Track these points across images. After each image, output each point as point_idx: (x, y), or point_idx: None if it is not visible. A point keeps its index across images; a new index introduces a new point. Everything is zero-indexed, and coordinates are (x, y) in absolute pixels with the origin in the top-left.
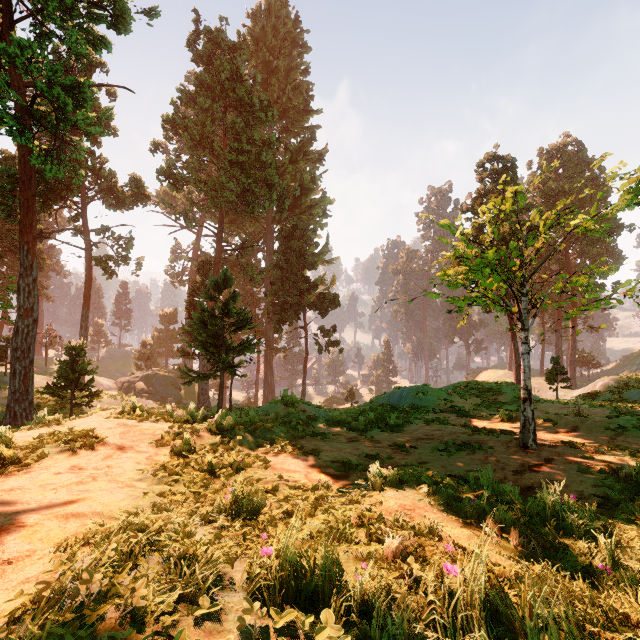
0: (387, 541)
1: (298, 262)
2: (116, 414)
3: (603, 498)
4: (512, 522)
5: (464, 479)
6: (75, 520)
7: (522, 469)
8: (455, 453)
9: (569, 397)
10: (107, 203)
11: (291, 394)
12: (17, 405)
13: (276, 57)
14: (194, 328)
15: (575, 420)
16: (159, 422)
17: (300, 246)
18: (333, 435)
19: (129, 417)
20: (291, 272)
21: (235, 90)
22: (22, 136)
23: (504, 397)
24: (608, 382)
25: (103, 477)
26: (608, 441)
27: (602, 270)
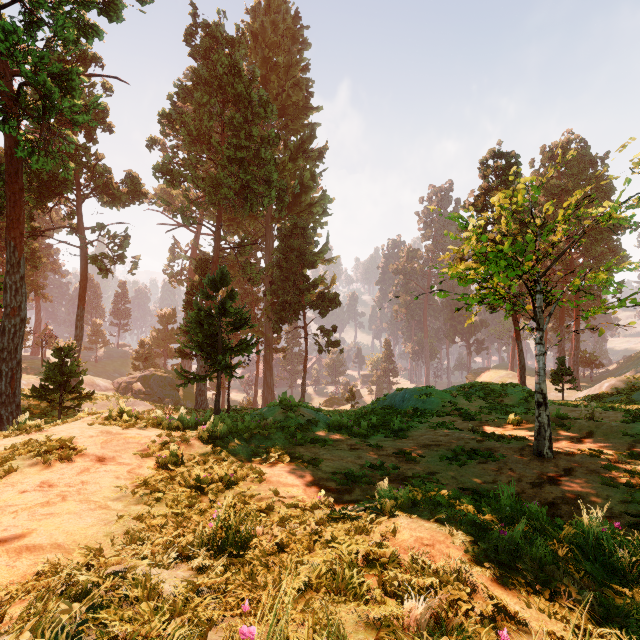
0: (408, 602)
1: (298, 261)
2: (102, 419)
3: (637, 517)
4: (552, 561)
5: (478, 493)
6: (28, 556)
7: (540, 481)
8: (465, 462)
9: (574, 398)
10: (103, 200)
11: (290, 397)
12: (3, 408)
13: (275, 53)
14: (190, 328)
15: (589, 425)
16: (147, 429)
17: (300, 245)
18: (334, 441)
19: (115, 423)
20: (291, 271)
21: (233, 85)
22: (5, 125)
23: (510, 399)
24: (615, 383)
25: (74, 496)
26: (628, 448)
27: (621, 266)
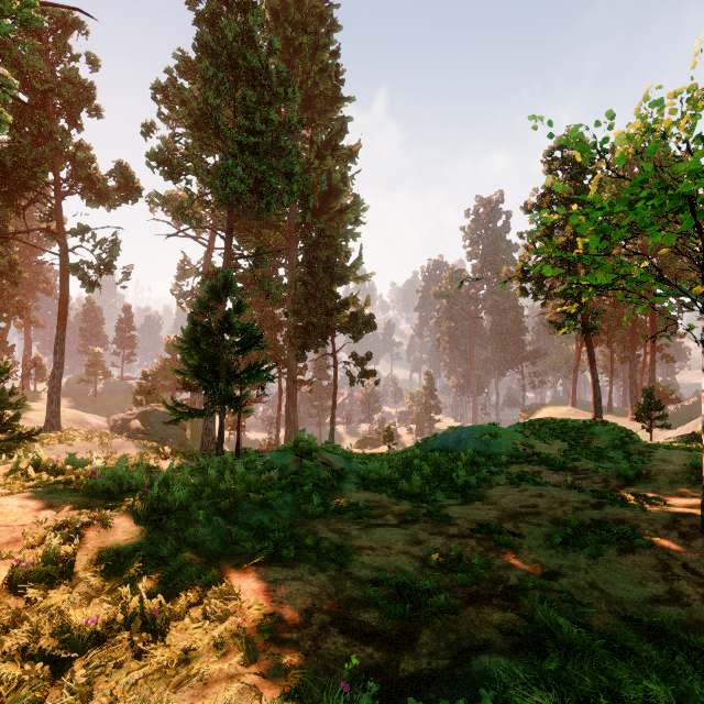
0: None
1: (325, 275)
2: (0, 475)
3: None
4: None
5: (673, 638)
6: None
7: None
8: (597, 550)
9: (661, 439)
10: (88, 198)
11: (308, 438)
12: None
13: (300, 35)
14: (181, 347)
15: None
16: (53, 493)
17: (328, 256)
18: (372, 508)
19: (2, 483)
20: (317, 288)
21: (246, 57)
22: None
23: (599, 440)
24: None
25: None
26: None
27: None
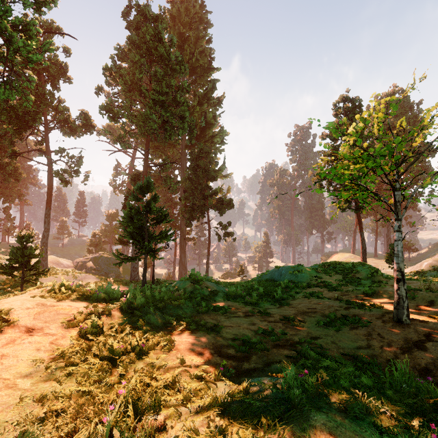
0: None
1: (203, 176)
2: (46, 292)
3: None
4: None
5: (360, 359)
6: None
7: (408, 346)
8: (340, 328)
9: None
10: (64, 131)
11: (197, 273)
12: None
13: (188, 30)
14: (123, 222)
15: (430, 295)
16: (78, 300)
17: (205, 164)
18: (231, 309)
19: (53, 296)
20: (198, 183)
21: (157, 49)
22: None
23: (360, 274)
24: (431, 262)
25: None
26: None
27: None
